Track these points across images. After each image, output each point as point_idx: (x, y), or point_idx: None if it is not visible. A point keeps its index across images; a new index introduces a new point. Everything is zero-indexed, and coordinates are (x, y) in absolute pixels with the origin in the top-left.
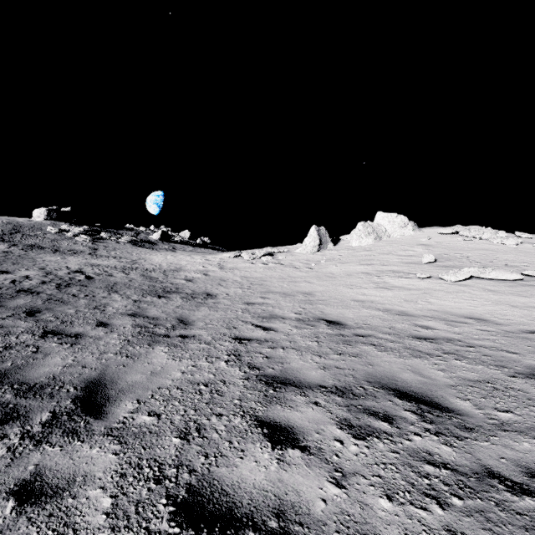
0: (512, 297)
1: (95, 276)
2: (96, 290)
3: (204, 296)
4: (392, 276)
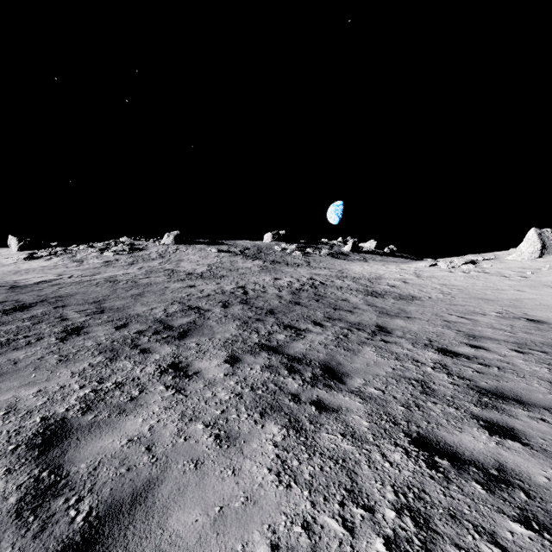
0: None
1: (324, 282)
2: (333, 291)
3: (409, 298)
4: None
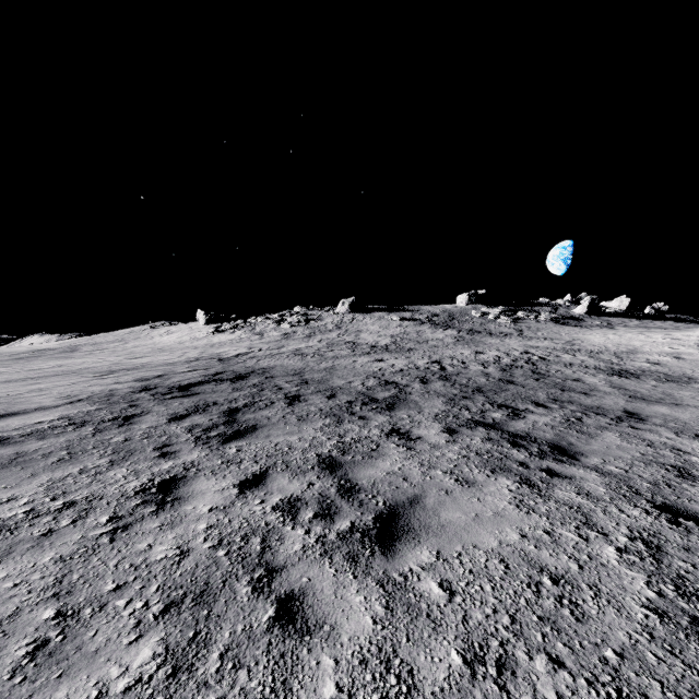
0: None
1: (545, 357)
2: (559, 368)
3: (683, 380)
4: None
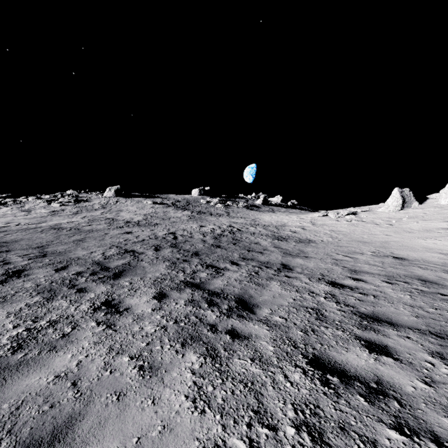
0: None
1: (241, 229)
2: (248, 236)
3: (307, 241)
4: None
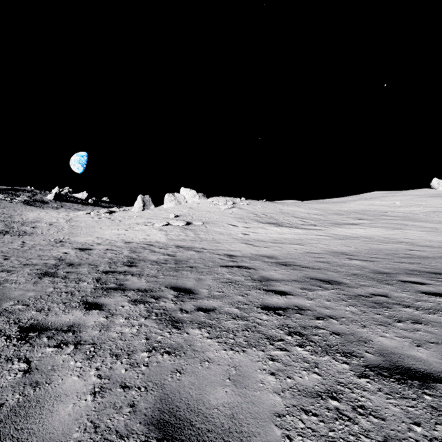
0: (161, 232)
1: None
2: None
3: (27, 234)
4: (143, 224)
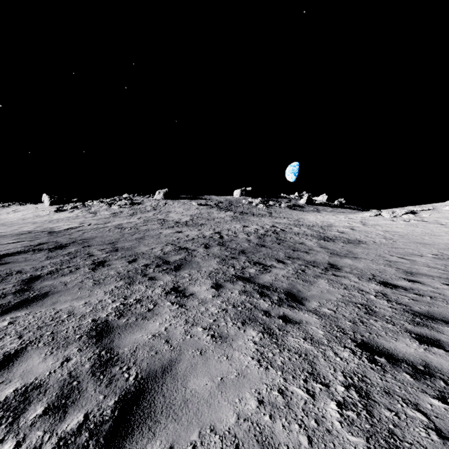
0: None
1: (284, 229)
2: (292, 236)
3: (356, 242)
4: None
